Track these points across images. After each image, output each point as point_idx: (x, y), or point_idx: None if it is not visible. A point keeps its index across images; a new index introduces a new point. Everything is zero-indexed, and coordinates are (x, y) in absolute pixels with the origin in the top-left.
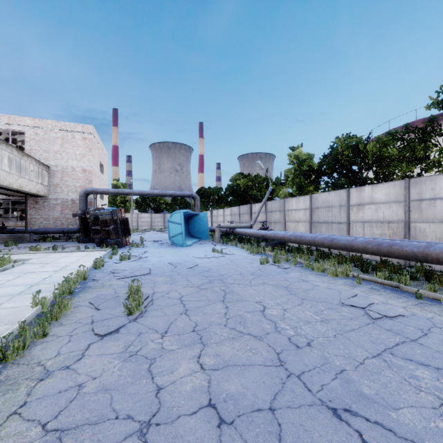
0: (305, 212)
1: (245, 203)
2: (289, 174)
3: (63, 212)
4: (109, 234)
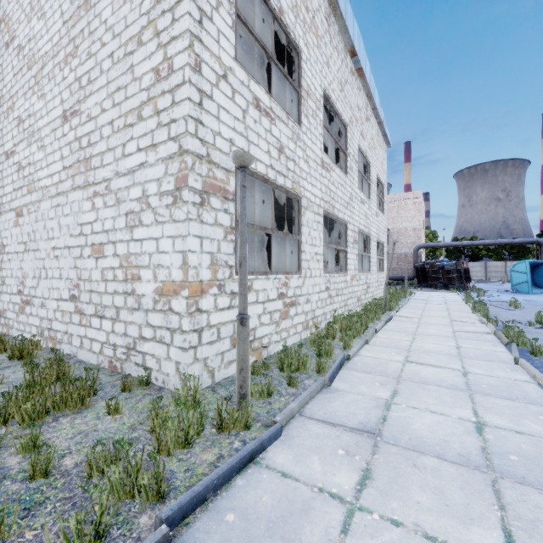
0: None
1: None
2: None
3: (398, 263)
4: (449, 281)
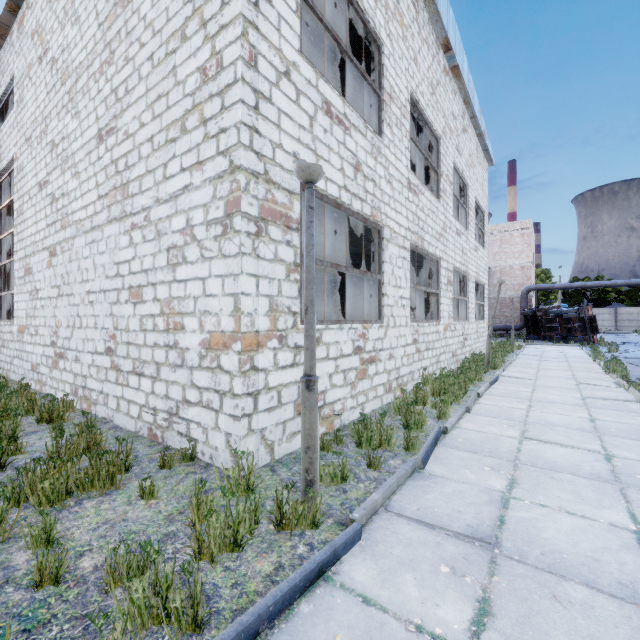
0: None
1: None
2: None
3: (501, 310)
4: (569, 331)
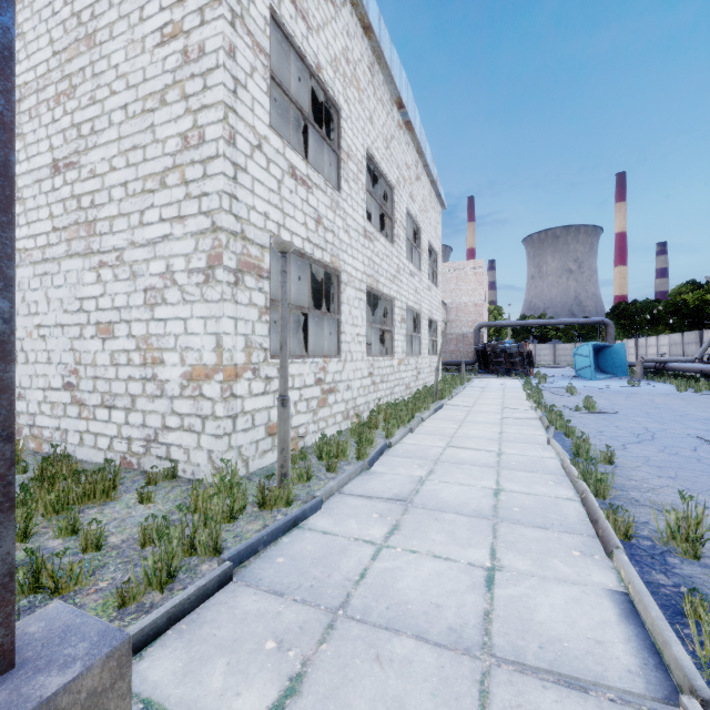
0: None
1: (697, 326)
2: None
3: (457, 345)
4: (512, 365)
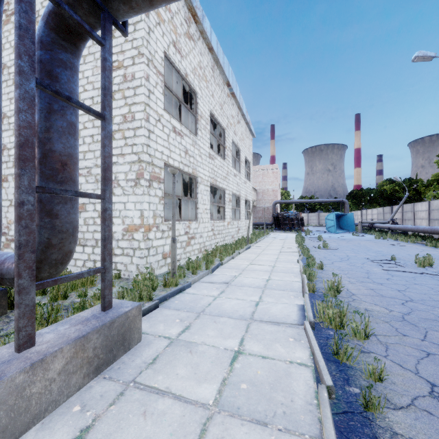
0: (426, 212)
1: (391, 204)
2: (435, 178)
3: (263, 214)
4: (292, 225)
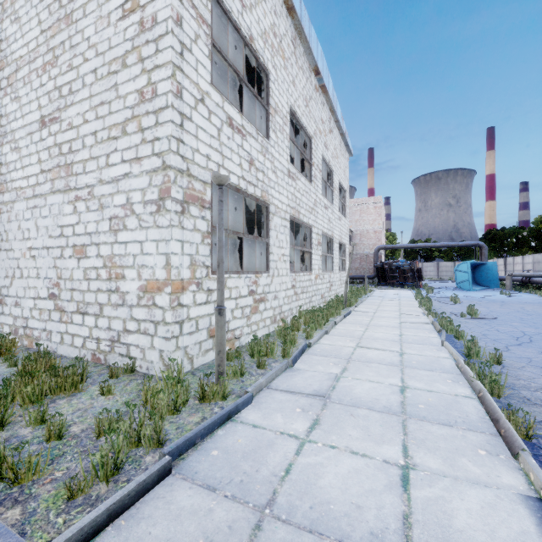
0: None
1: None
2: None
3: (360, 263)
4: (405, 279)
